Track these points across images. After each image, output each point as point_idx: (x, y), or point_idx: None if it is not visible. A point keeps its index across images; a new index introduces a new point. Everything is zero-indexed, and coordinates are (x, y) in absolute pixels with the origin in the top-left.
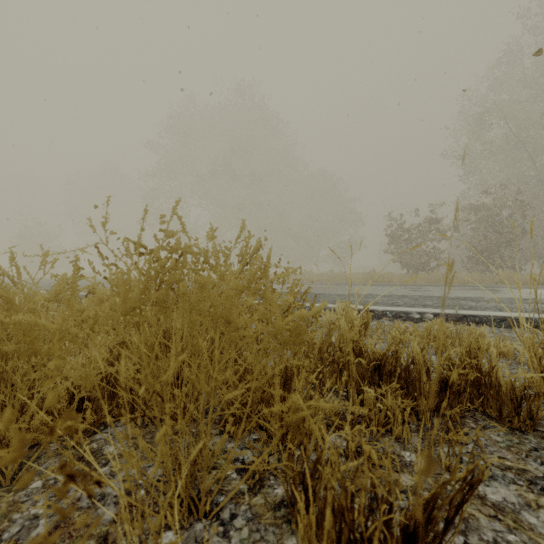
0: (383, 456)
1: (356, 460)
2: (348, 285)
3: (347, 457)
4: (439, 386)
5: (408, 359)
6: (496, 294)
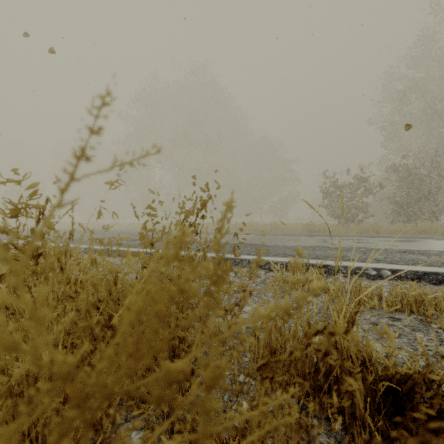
0: None
1: None
2: (292, 235)
3: None
4: None
5: None
6: (440, 247)
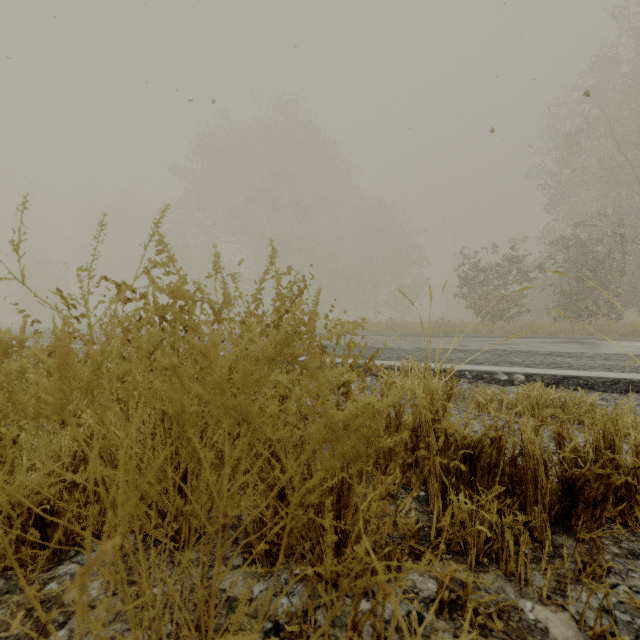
0: (495, 615)
1: (451, 617)
2: (413, 336)
3: (436, 613)
4: (560, 488)
5: (514, 449)
6: (599, 348)
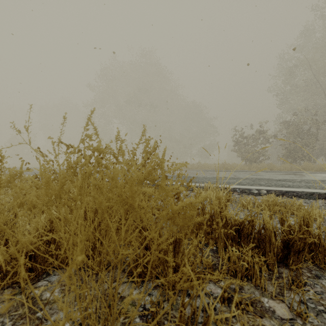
0: (249, 304)
1: (228, 305)
2: (210, 171)
3: (221, 303)
4: (282, 245)
5: (260, 226)
6: (304, 177)
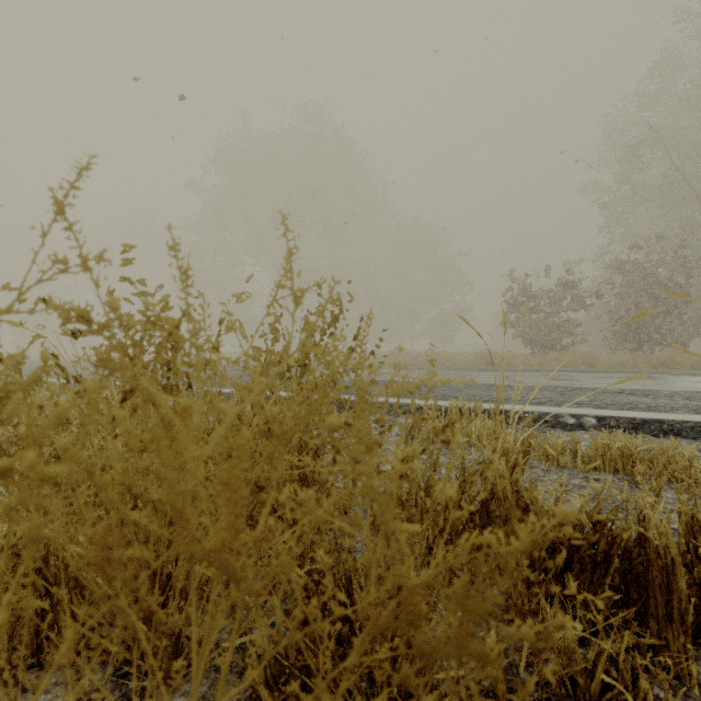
0: None
1: None
2: (457, 370)
3: None
4: (696, 594)
5: (629, 536)
6: (675, 385)
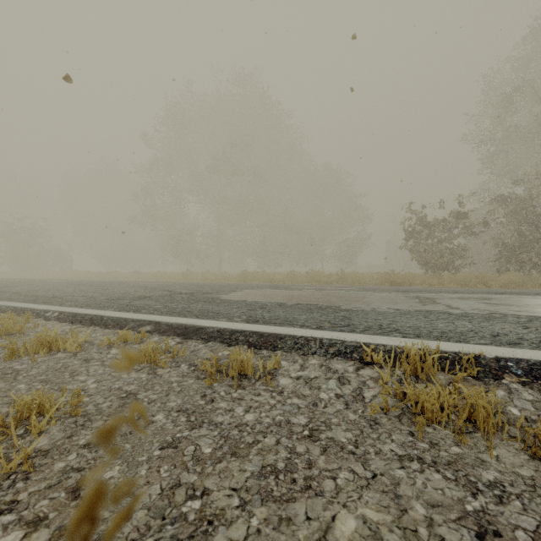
0: None
1: None
2: (375, 291)
3: None
4: None
5: None
6: None
